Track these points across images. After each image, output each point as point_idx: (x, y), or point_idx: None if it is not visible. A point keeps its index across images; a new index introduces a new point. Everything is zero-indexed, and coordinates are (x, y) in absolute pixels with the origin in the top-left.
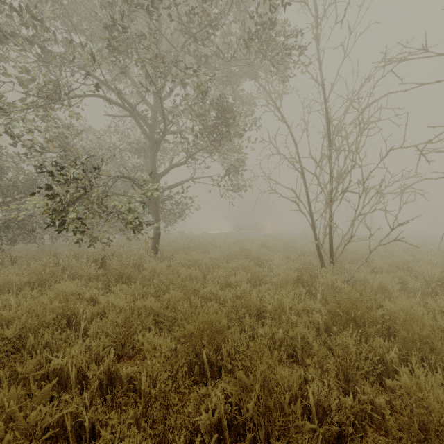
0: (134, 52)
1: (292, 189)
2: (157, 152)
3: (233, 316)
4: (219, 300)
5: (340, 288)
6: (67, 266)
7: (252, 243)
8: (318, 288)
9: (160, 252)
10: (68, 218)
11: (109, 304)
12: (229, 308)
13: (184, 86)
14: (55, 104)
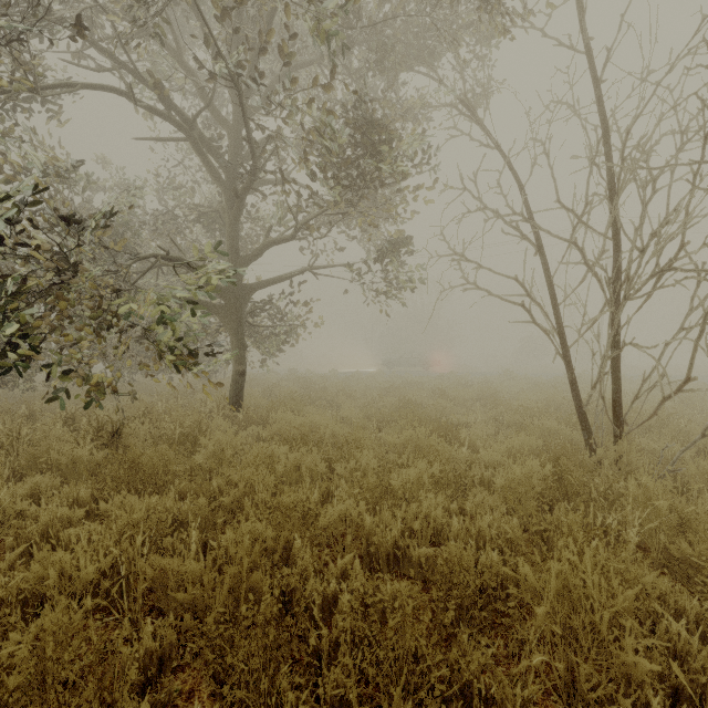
0: (192, 9)
1: (516, 277)
2: (239, 215)
3: (424, 650)
4: (367, 539)
5: (687, 514)
6: (40, 439)
7: (419, 390)
8: (629, 515)
9: (244, 409)
10: (6, 335)
11: (58, 570)
12: (409, 612)
13: (286, 55)
14: (3, 87)
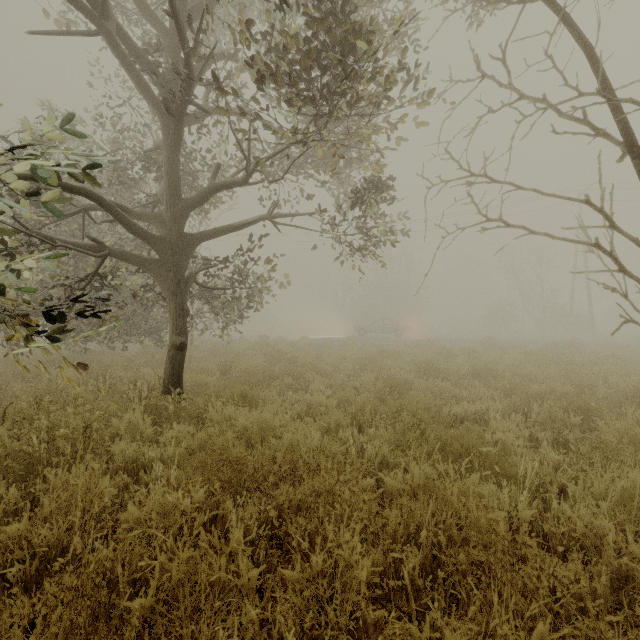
0: None
1: (586, 198)
2: (178, 145)
3: None
4: None
5: None
6: None
7: (400, 363)
8: None
9: (174, 397)
10: None
11: None
12: None
13: None
14: None
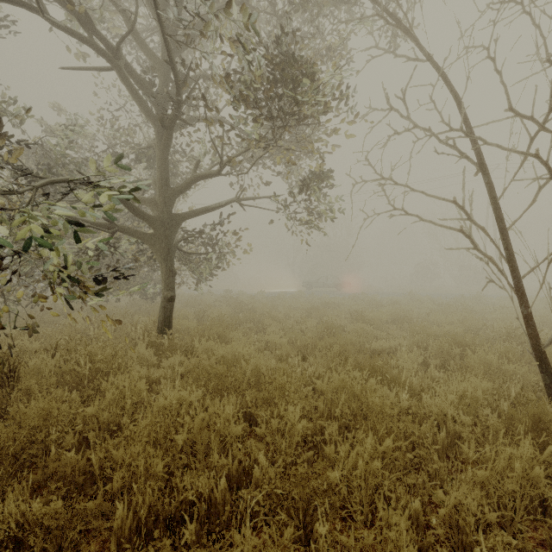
0: None
1: (454, 199)
2: (168, 147)
3: None
4: None
5: None
6: None
7: (338, 312)
8: None
9: (168, 336)
10: None
11: None
12: None
13: None
14: None
